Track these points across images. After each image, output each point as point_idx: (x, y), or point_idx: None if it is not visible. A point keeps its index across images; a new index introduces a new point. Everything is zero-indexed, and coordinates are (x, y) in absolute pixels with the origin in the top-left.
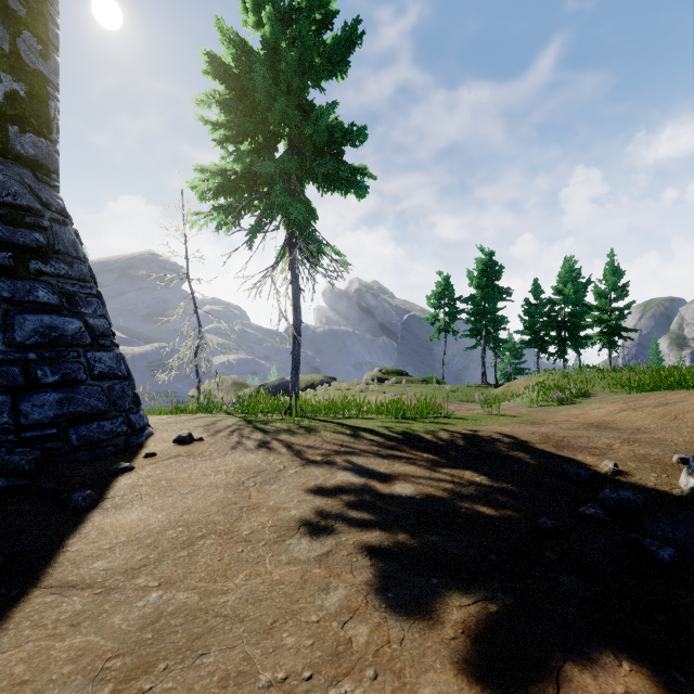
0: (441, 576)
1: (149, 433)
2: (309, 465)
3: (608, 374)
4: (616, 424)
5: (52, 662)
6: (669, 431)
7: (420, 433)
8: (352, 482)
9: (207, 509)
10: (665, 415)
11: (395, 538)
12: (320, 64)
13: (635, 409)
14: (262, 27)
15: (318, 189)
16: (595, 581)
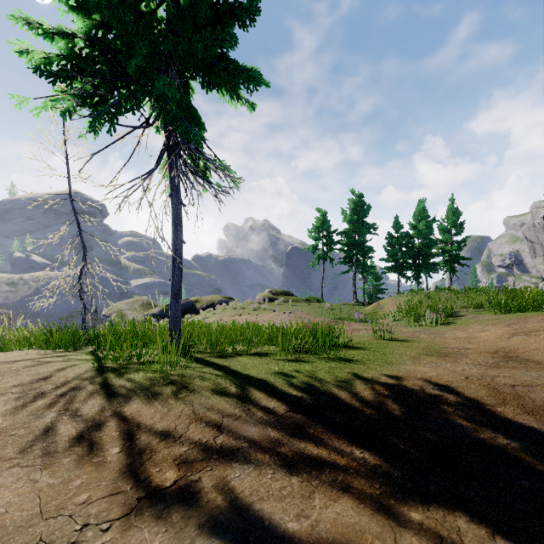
0: None
1: None
2: (141, 514)
3: (461, 294)
4: (525, 354)
5: None
6: None
7: (331, 387)
8: None
9: None
10: None
11: None
12: None
13: (527, 333)
14: None
15: (202, 85)
16: None
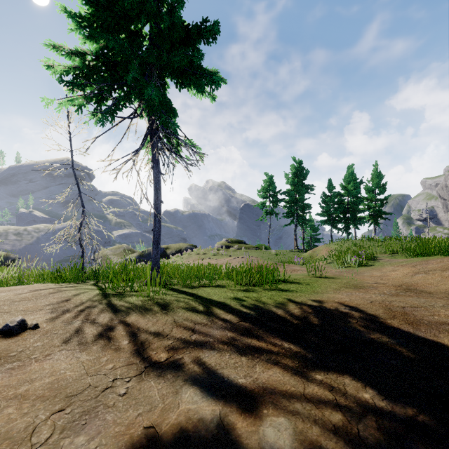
0: None
1: None
2: (148, 374)
3: (382, 243)
4: (422, 287)
5: None
6: None
7: (271, 307)
8: (202, 415)
9: None
10: None
11: None
12: None
13: (427, 272)
14: None
15: (176, 85)
16: None
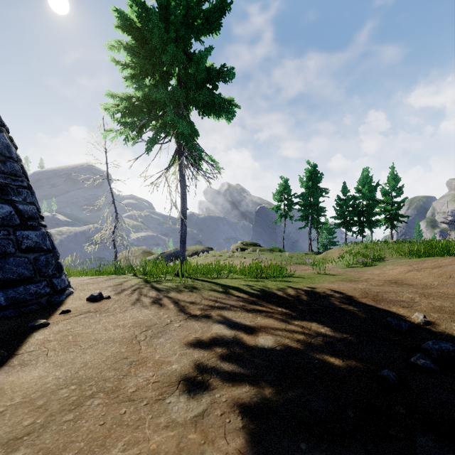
0: (309, 439)
1: (69, 292)
2: (190, 319)
3: (393, 245)
4: (408, 281)
5: None
6: (449, 286)
7: (273, 290)
8: (224, 334)
9: (101, 364)
10: (442, 275)
11: (262, 393)
12: (200, 24)
13: (419, 270)
14: None
15: (199, 113)
16: (449, 442)
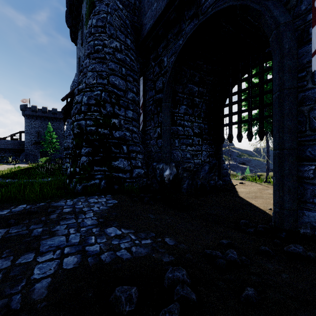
0: None
1: (232, 181)
2: None
3: None
4: None
5: (246, 195)
6: None
7: None
8: None
9: (255, 191)
10: None
11: None
12: None
13: None
14: (257, 78)
15: None
16: None
